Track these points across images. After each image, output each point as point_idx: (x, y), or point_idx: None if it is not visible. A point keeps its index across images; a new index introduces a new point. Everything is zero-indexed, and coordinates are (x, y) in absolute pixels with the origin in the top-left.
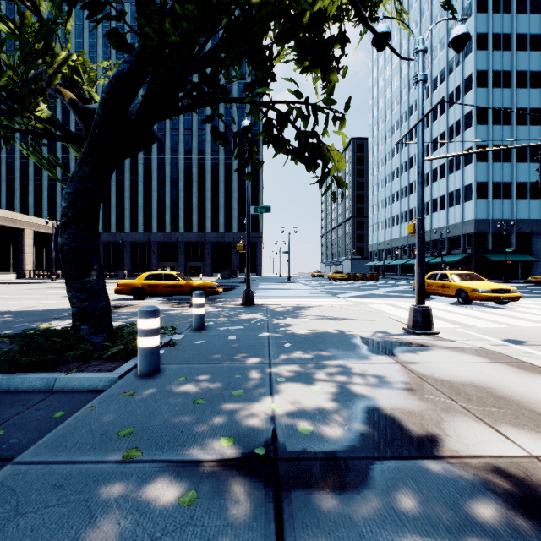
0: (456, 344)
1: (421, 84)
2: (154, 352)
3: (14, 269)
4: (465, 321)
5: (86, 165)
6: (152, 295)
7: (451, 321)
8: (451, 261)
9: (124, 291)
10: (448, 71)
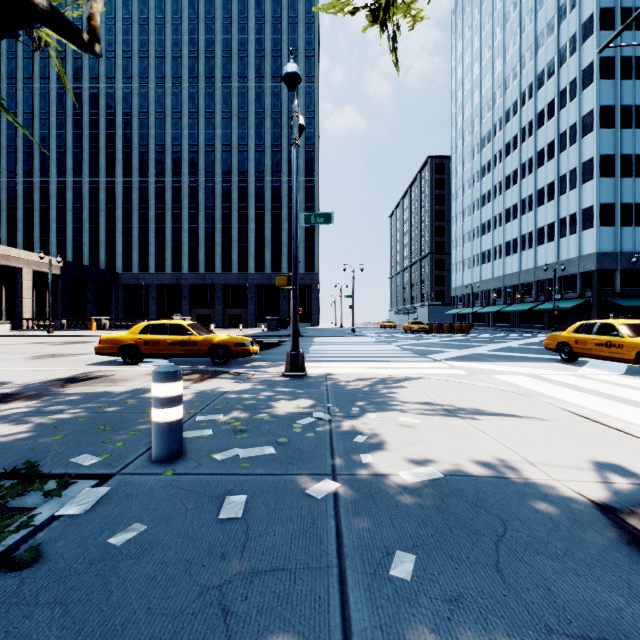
0: None
1: None
2: None
3: (8, 318)
4: None
5: None
6: (151, 356)
7: None
8: (565, 308)
9: (109, 350)
10: (559, 61)
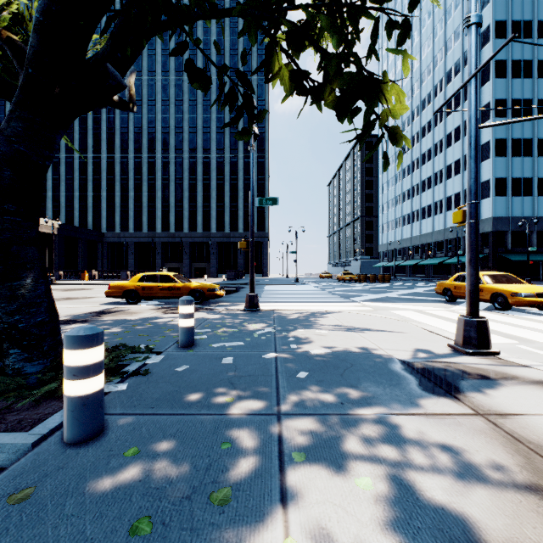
0: (539, 374)
1: (474, 28)
2: (89, 404)
3: None
4: (518, 334)
5: (17, 120)
6: (146, 298)
7: (501, 333)
8: None
9: (116, 294)
10: (463, 62)
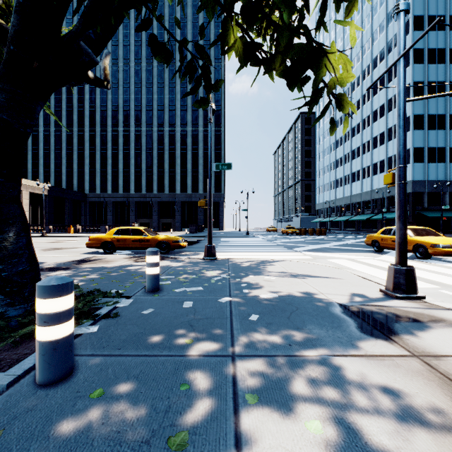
0: None
1: (403, 14)
2: (59, 348)
3: None
4: (439, 280)
5: (0, 91)
6: (121, 249)
7: (424, 279)
8: (391, 218)
9: (95, 245)
10: (387, 50)
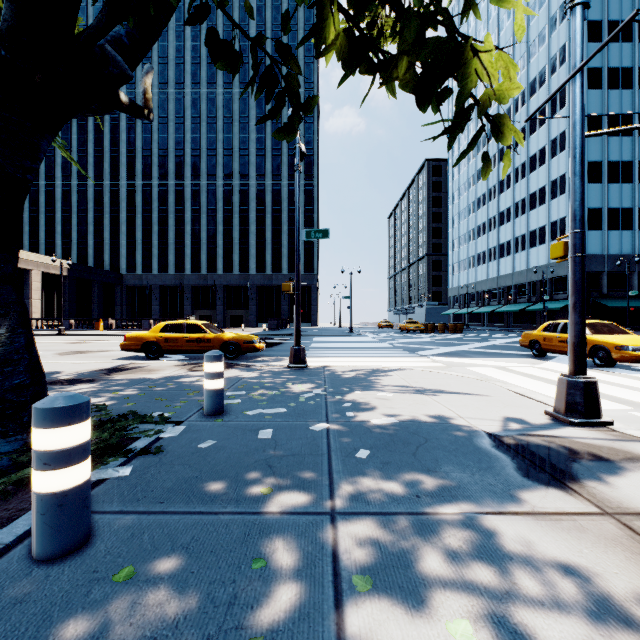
0: None
1: (580, 9)
2: (67, 504)
3: None
4: (630, 397)
5: None
6: (170, 352)
7: (608, 397)
8: (555, 308)
9: (133, 346)
10: (550, 70)
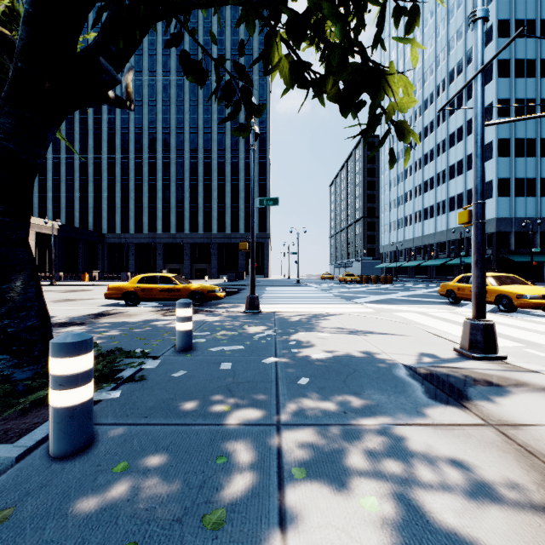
0: None
1: (480, 22)
2: (77, 415)
3: None
4: (525, 337)
5: (6, 116)
6: (146, 300)
7: (507, 337)
8: (470, 263)
9: (115, 295)
10: (466, 62)
